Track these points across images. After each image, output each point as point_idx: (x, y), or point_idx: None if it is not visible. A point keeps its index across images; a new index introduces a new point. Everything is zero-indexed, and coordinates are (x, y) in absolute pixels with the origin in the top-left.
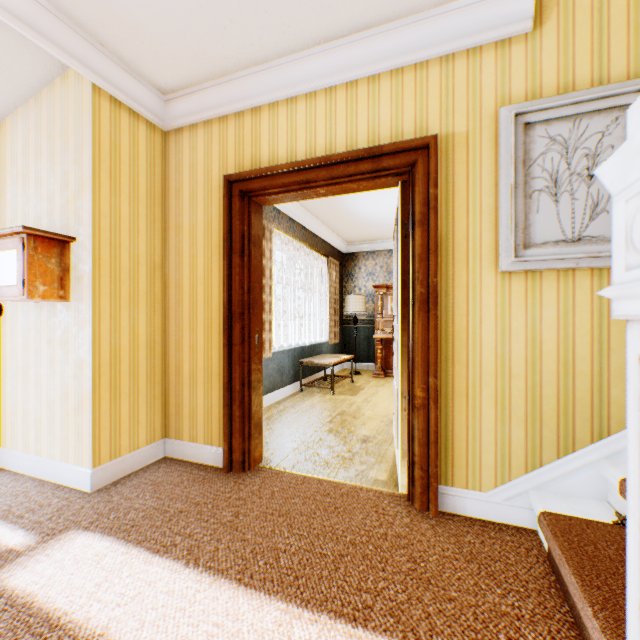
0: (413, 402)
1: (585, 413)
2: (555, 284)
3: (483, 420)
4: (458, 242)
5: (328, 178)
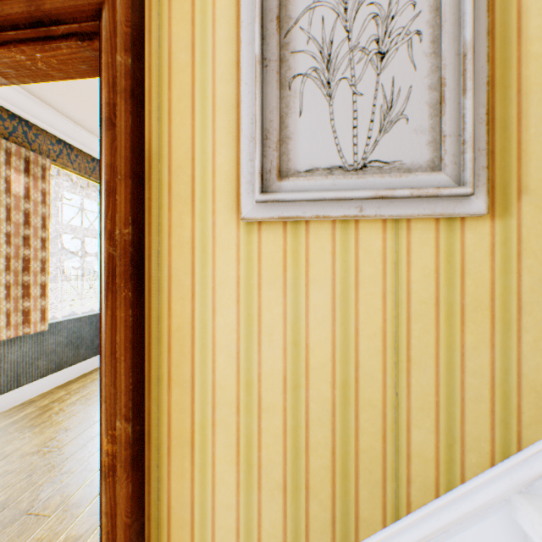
0: (101, 460)
1: (375, 473)
2: (330, 245)
3: (218, 489)
4: (179, 163)
5: None
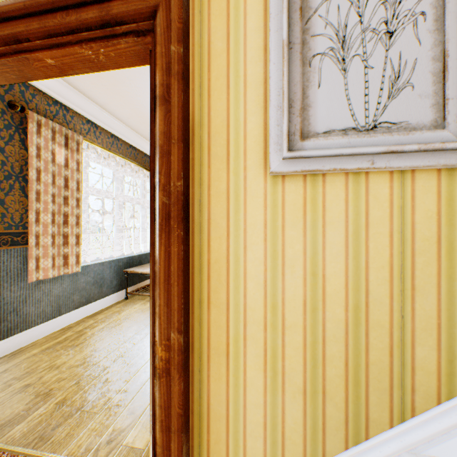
0: (155, 364)
1: (383, 382)
2: (343, 193)
3: (249, 390)
4: (216, 130)
5: (44, 33)
